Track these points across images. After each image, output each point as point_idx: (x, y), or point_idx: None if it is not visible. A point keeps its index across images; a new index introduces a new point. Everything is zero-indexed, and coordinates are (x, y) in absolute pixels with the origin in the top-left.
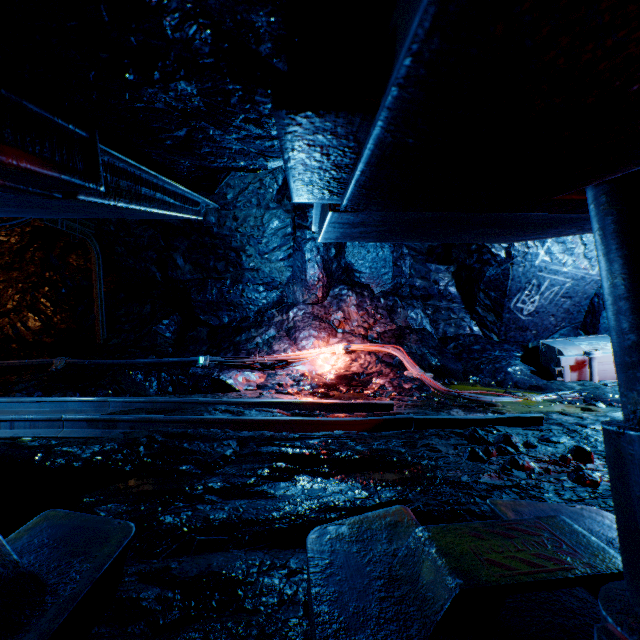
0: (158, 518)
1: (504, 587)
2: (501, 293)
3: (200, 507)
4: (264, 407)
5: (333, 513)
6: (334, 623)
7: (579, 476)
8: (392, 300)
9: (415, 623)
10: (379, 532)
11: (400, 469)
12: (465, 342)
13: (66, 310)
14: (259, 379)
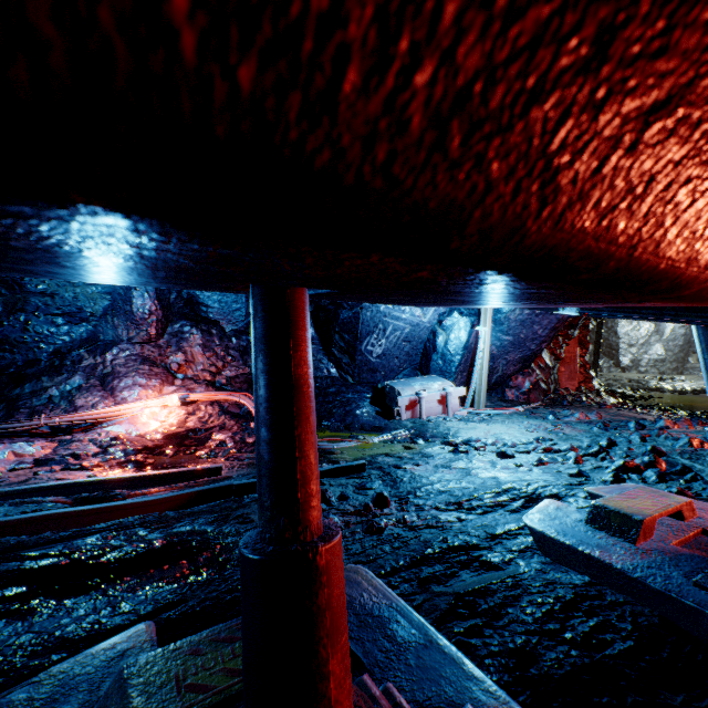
0: None
1: None
2: (354, 336)
3: None
4: (28, 497)
5: (65, 651)
6: None
7: (369, 526)
8: (246, 340)
9: None
10: (91, 676)
11: (194, 556)
12: (322, 385)
13: None
14: (42, 451)
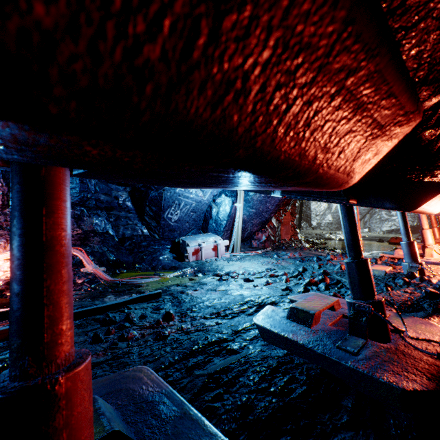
0: None
1: None
2: (159, 208)
3: None
4: None
5: None
6: None
7: (157, 335)
8: (80, 210)
9: None
10: None
11: None
12: (137, 240)
13: None
14: None
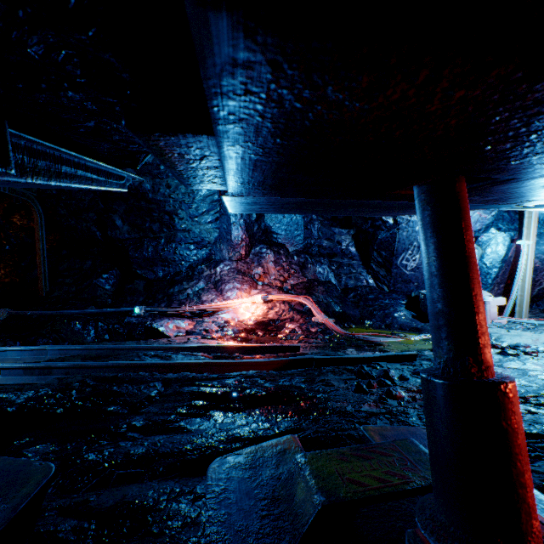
0: (82, 456)
1: (357, 501)
2: (390, 252)
3: (122, 444)
4: (190, 351)
5: (238, 443)
6: (220, 541)
7: None
8: (303, 257)
9: (287, 535)
10: (270, 459)
11: (299, 402)
12: (362, 292)
13: (10, 265)
14: (188, 326)
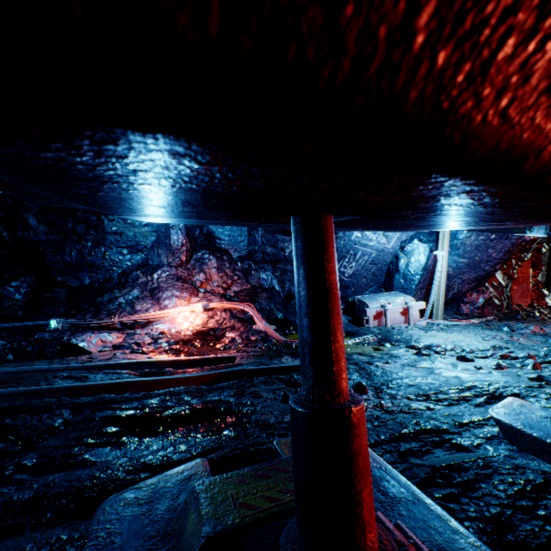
0: None
1: (244, 526)
2: None
3: (4, 490)
4: (112, 369)
5: (148, 472)
6: None
7: None
8: (247, 264)
9: None
10: (171, 489)
11: (223, 418)
12: None
13: None
14: (117, 339)
